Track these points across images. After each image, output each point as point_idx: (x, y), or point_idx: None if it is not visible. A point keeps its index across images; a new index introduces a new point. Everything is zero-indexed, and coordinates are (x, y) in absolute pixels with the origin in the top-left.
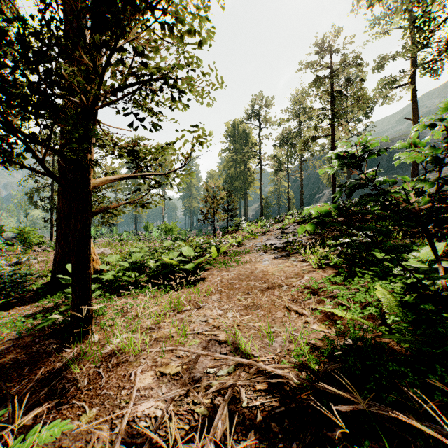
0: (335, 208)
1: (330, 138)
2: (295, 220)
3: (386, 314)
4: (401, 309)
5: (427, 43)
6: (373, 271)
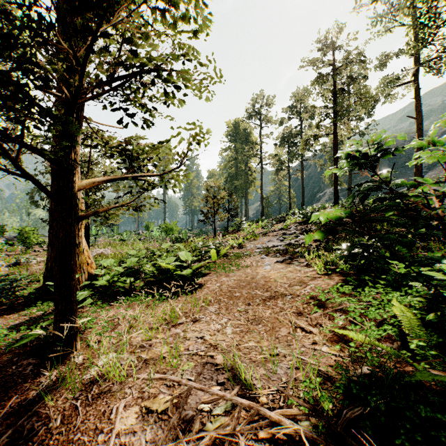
0: (348, 214)
1: (331, 137)
2: (296, 220)
3: (407, 336)
4: (424, 330)
5: (432, 39)
6: (384, 279)
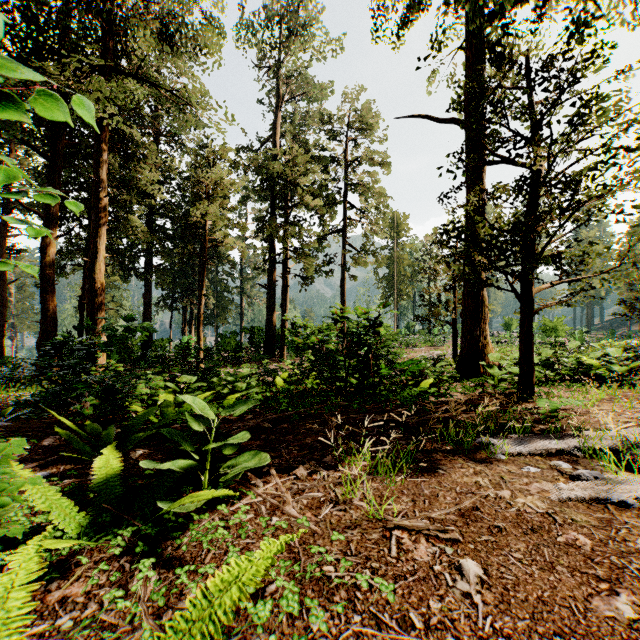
0: None
1: None
2: None
3: None
4: None
5: None
6: None
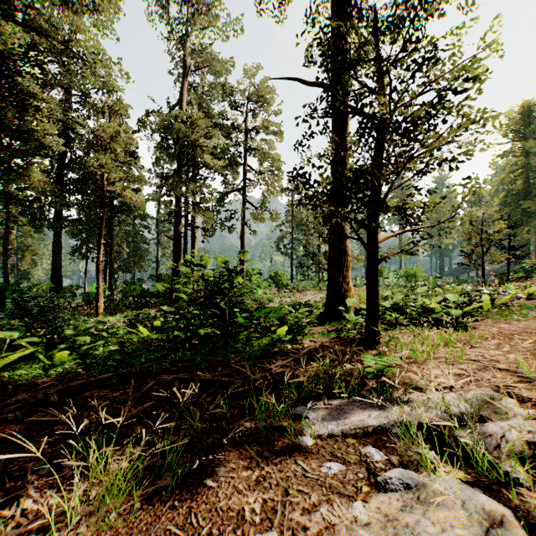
0: None
1: None
2: None
3: None
4: None
5: None
6: None
